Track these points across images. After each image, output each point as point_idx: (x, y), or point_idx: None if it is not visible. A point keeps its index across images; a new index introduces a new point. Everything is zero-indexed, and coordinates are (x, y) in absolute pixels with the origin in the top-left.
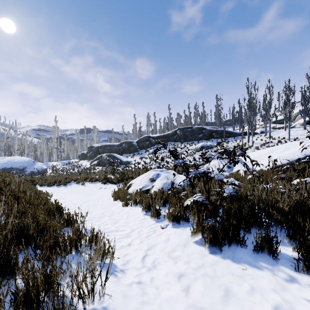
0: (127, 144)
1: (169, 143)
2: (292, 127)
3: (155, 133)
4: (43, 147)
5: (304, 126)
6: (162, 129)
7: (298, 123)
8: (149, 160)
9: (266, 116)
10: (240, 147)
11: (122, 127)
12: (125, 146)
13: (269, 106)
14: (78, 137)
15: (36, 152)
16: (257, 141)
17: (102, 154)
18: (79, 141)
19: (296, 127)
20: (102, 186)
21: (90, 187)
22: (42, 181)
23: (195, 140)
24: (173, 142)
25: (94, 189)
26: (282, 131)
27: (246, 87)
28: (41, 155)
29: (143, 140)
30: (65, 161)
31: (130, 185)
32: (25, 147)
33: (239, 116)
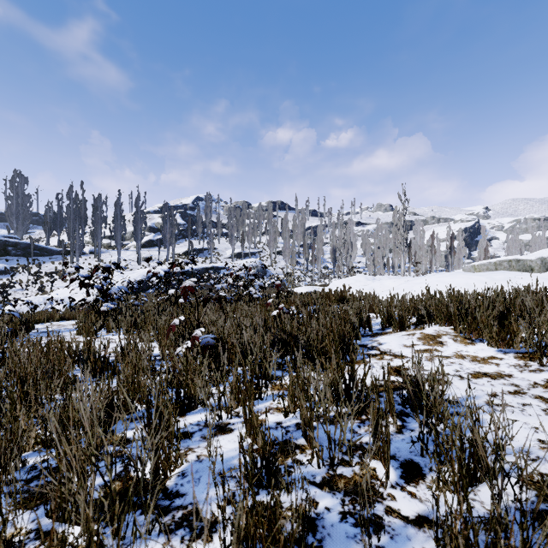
0: None
1: None
2: (127, 249)
3: None
4: None
5: (137, 250)
6: None
7: (133, 245)
8: None
9: (96, 235)
10: (60, 273)
11: None
12: None
13: (99, 222)
14: None
15: None
16: (84, 266)
17: None
18: None
19: (131, 250)
20: None
21: None
22: None
23: None
24: None
25: None
26: (116, 254)
27: (70, 192)
28: None
29: None
30: None
31: None
32: None
33: (57, 220)
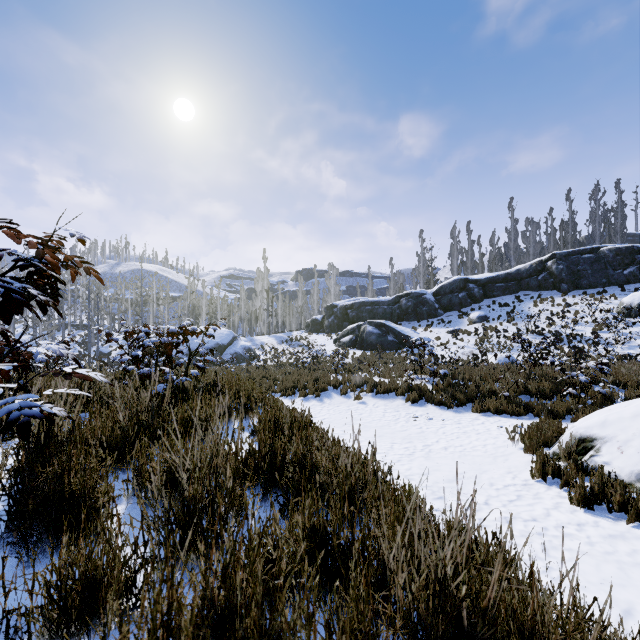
0: (412, 298)
1: (524, 295)
2: None
3: (471, 272)
4: (244, 309)
5: None
6: (488, 261)
7: None
8: (477, 337)
9: None
10: None
11: (390, 261)
12: (406, 304)
13: None
14: (301, 287)
15: (233, 317)
16: None
17: (356, 321)
18: (303, 295)
19: None
20: (411, 409)
21: (381, 410)
22: (269, 383)
23: (609, 283)
24: (536, 292)
25: (401, 419)
26: None
27: None
28: (242, 323)
29: (451, 289)
30: (282, 334)
31: (586, 444)
32: (218, 309)
33: None
